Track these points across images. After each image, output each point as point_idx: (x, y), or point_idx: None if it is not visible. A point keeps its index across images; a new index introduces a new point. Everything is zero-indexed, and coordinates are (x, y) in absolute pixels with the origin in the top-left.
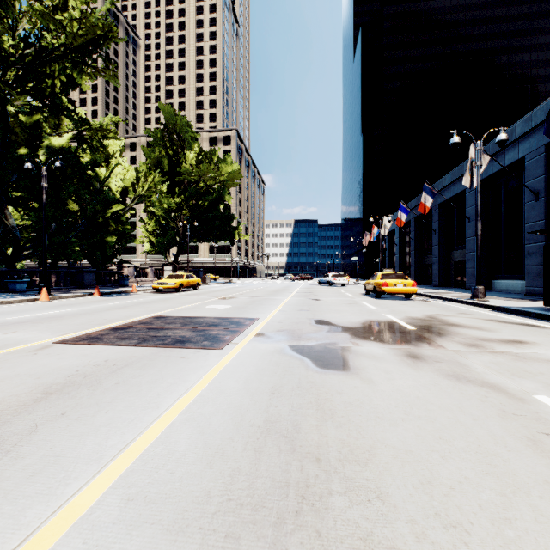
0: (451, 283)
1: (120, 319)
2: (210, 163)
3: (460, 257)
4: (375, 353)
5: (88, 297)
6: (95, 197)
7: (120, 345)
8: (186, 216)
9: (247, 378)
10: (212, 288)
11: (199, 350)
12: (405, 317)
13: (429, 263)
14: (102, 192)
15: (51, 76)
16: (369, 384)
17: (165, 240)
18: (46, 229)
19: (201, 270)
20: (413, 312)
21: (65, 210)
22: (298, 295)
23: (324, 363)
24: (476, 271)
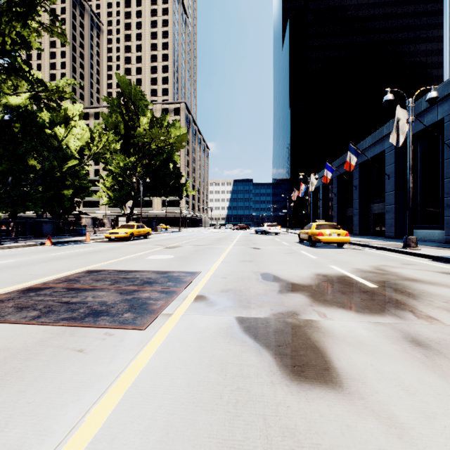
0: (370, 232)
1: (48, 274)
2: (161, 128)
3: (378, 209)
4: (359, 335)
5: (39, 247)
6: (53, 153)
7: (7, 321)
8: (140, 174)
9: (169, 419)
10: (162, 236)
11: (113, 331)
12: (353, 269)
13: (349, 215)
14: (60, 150)
15: (1, 33)
16: (402, 439)
17: (121, 194)
18: (5, 182)
19: (154, 220)
20: (357, 262)
21: (24, 165)
22: (239, 243)
23: (295, 364)
24: (408, 222)
